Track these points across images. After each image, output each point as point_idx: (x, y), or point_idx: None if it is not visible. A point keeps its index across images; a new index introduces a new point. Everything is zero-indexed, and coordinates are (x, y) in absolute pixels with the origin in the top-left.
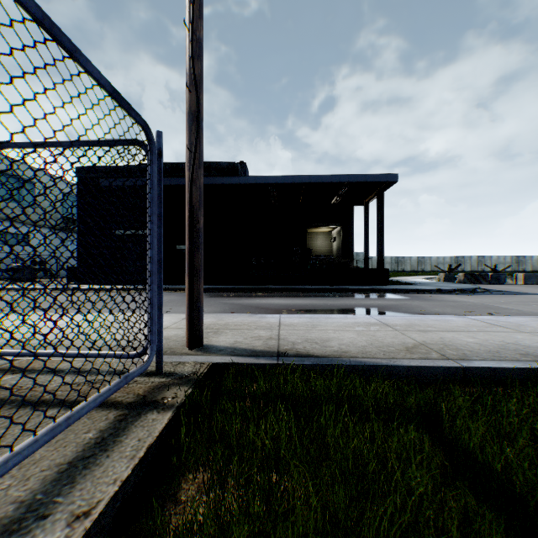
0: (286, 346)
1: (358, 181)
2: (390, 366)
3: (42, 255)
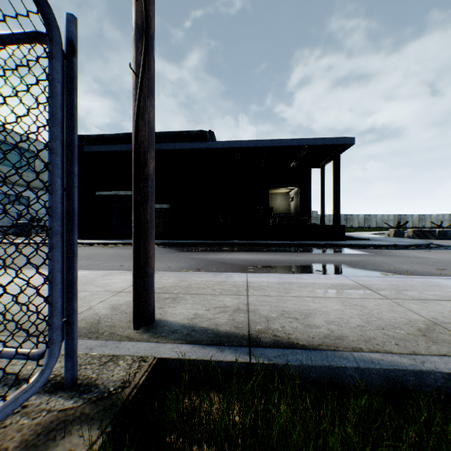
0: (258, 325)
1: (317, 145)
2: (420, 372)
3: (40, 213)
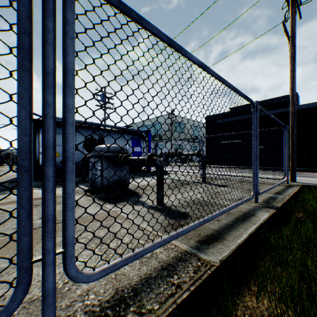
0: None
1: None
2: None
3: None
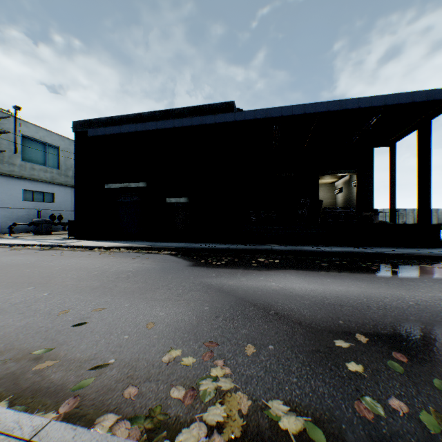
0: None
1: (400, 103)
2: None
3: (62, 210)
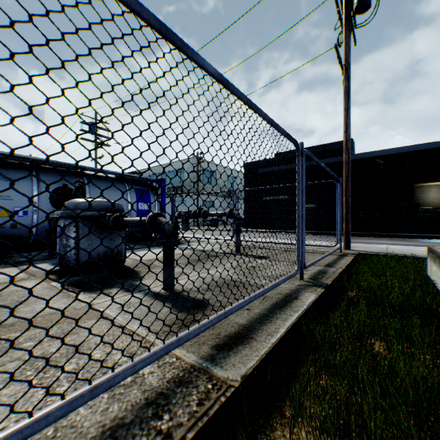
0: (390, 252)
1: None
2: None
3: None
